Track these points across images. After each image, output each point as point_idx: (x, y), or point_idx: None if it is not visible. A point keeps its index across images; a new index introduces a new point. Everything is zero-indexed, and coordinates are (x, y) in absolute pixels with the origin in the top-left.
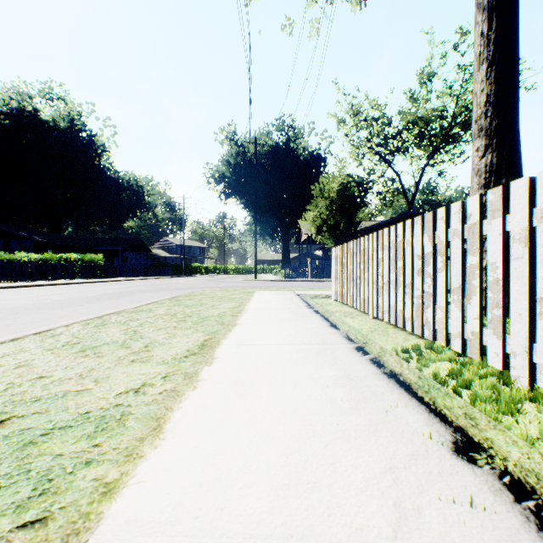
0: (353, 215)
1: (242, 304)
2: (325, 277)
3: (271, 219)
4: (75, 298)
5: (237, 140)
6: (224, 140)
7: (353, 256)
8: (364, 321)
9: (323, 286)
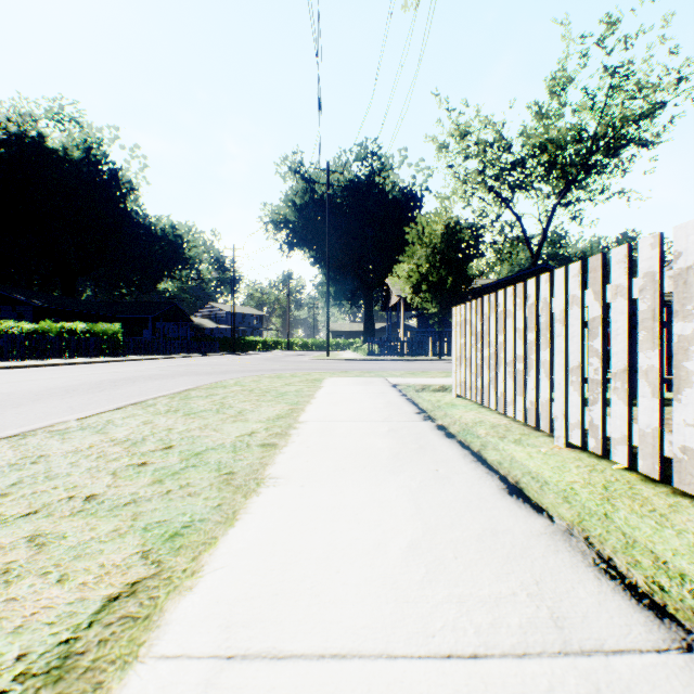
0: (464, 269)
1: (295, 407)
2: (424, 354)
3: (349, 278)
4: (31, 390)
5: (304, 172)
6: (287, 173)
7: (504, 318)
8: (555, 457)
9: (426, 368)
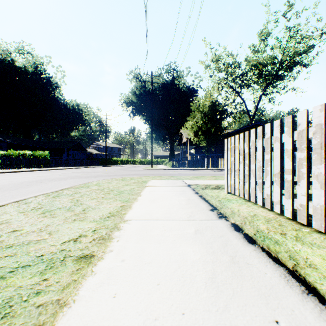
0: (220, 124)
1: (125, 204)
2: (199, 166)
3: (162, 130)
4: None
5: (140, 78)
6: (132, 79)
7: (271, 143)
8: None
9: (202, 174)
